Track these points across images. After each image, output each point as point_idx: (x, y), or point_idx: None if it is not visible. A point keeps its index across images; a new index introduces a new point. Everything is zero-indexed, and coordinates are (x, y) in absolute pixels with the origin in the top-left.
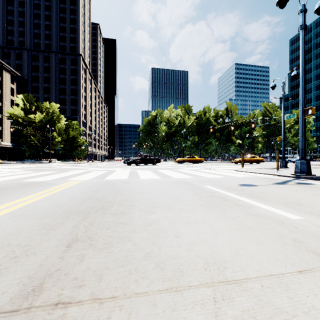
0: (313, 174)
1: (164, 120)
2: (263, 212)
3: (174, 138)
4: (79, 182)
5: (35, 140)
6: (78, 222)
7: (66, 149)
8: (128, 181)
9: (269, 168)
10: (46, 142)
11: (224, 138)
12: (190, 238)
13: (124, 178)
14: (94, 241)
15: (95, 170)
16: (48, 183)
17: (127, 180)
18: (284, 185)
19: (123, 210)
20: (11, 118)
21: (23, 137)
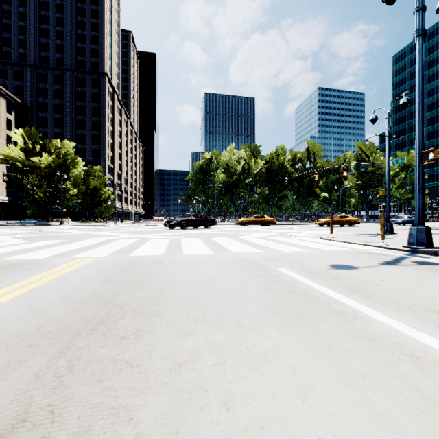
0: (436, 247)
1: (221, 165)
2: (379, 331)
3: (235, 190)
4: (88, 262)
5: (40, 193)
6: (48, 362)
7: (85, 205)
8: (164, 259)
9: (368, 234)
10: (56, 196)
11: (304, 190)
12: (252, 413)
13: (159, 254)
14: (56, 424)
15: (121, 237)
16: (40, 263)
17: (162, 258)
18: (398, 267)
19: (140, 327)
20: (6, 161)
21: (23, 189)
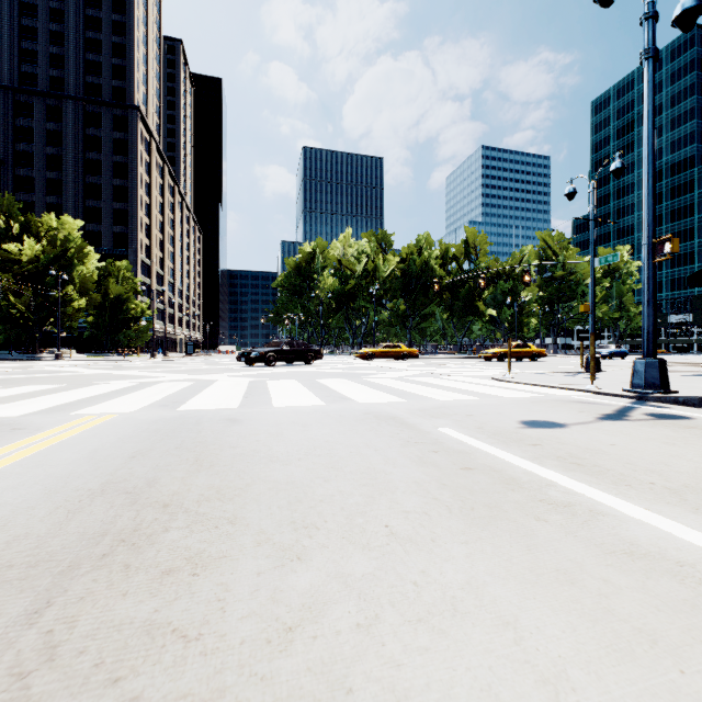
0: (674, 391)
1: (331, 264)
2: (642, 539)
3: (353, 304)
4: (102, 422)
5: (19, 305)
6: None
7: (101, 327)
8: (240, 415)
9: (563, 372)
10: (48, 310)
11: (460, 304)
12: None
13: (231, 406)
14: None
15: (164, 380)
16: (10, 425)
17: (237, 413)
18: (628, 424)
19: (201, 548)
20: None
21: None
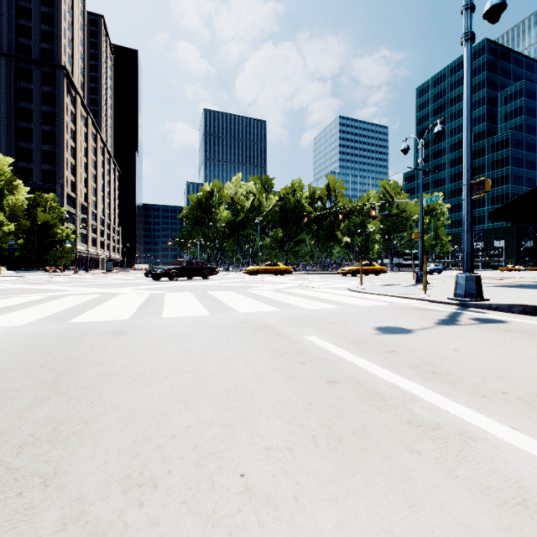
0: (486, 299)
1: (225, 200)
2: (527, 476)
3: (243, 232)
4: None
5: None
6: None
7: (30, 248)
8: (127, 326)
9: (400, 284)
10: None
11: (324, 233)
12: None
13: (122, 318)
14: None
15: (73, 293)
16: None
17: (125, 324)
18: (461, 328)
19: None
20: None
21: None
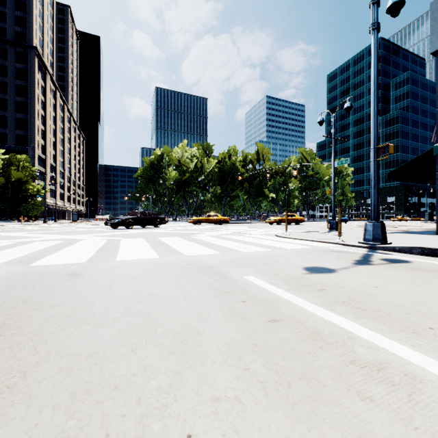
0: (390, 242)
1: (173, 162)
2: None
3: (188, 189)
4: None
5: None
6: None
7: (5, 201)
8: (84, 269)
9: (317, 231)
10: None
11: (254, 190)
12: None
13: (80, 261)
14: None
15: (39, 239)
16: None
17: (81, 267)
18: (375, 267)
19: None
20: None
21: None
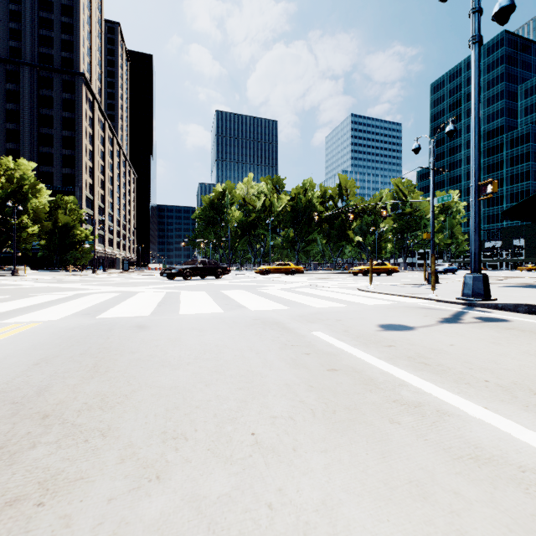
0: (494, 299)
1: (237, 201)
2: (485, 441)
3: (254, 232)
4: (24, 330)
5: None
6: None
7: (52, 249)
8: (149, 321)
9: (411, 284)
10: (6, 235)
11: (335, 233)
12: None
13: (144, 314)
14: None
15: (95, 291)
16: None
17: (147, 320)
18: (462, 326)
19: (60, 468)
20: None
21: None
